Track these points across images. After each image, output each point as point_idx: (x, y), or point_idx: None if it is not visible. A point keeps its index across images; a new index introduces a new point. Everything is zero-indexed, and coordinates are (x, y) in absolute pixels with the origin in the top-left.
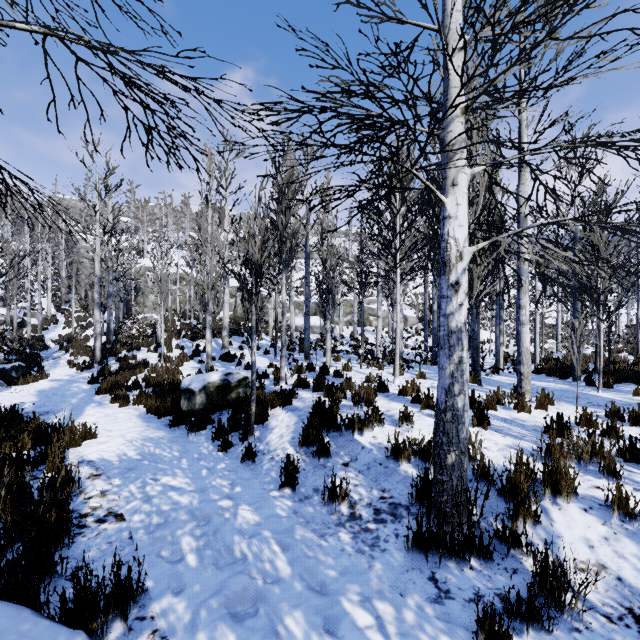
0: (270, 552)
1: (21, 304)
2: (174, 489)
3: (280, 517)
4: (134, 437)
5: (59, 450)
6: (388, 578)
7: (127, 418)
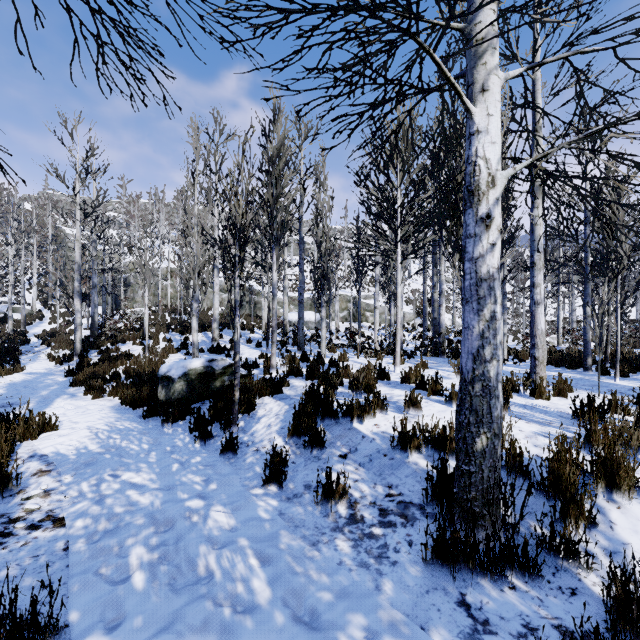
0: (245, 567)
1: (5, 299)
2: (134, 487)
3: (262, 520)
4: (100, 429)
5: (6, 443)
6: (403, 603)
7: (98, 409)
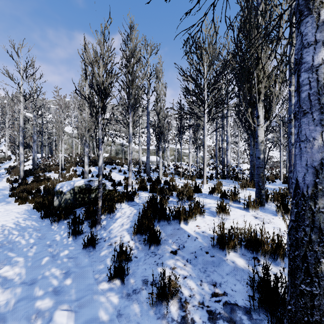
0: None
1: None
2: (2, 282)
3: None
4: (8, 226)
5: None
6: None
7: (17, 212)
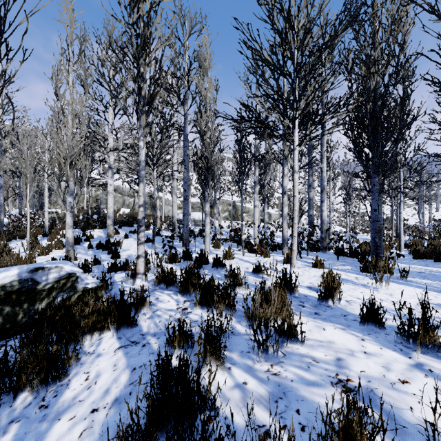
0: None
1: None
2: None
3: None
4: None
5: None
6: None
7: None
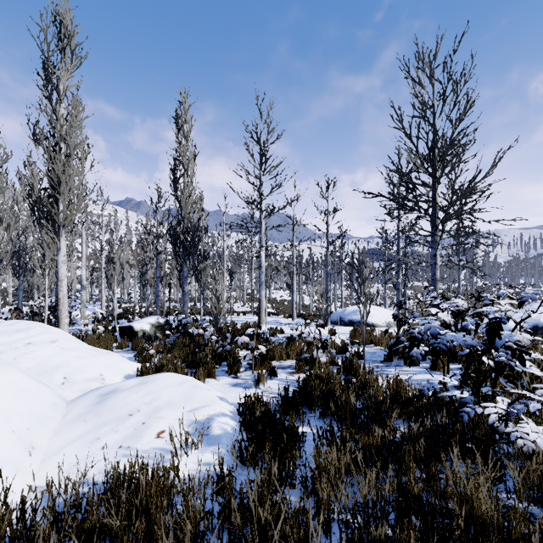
0: None
1: None
2: None
3: None
4: None
5: None
6: None
7: None
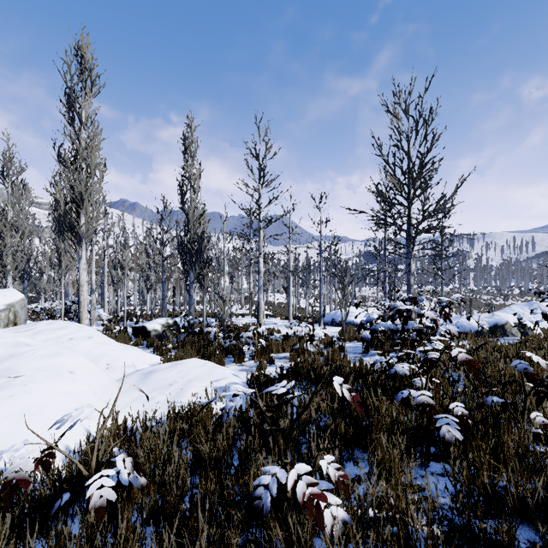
0: None
1: None
2: None
3: None
4: None
5: None
6: None
7: None
